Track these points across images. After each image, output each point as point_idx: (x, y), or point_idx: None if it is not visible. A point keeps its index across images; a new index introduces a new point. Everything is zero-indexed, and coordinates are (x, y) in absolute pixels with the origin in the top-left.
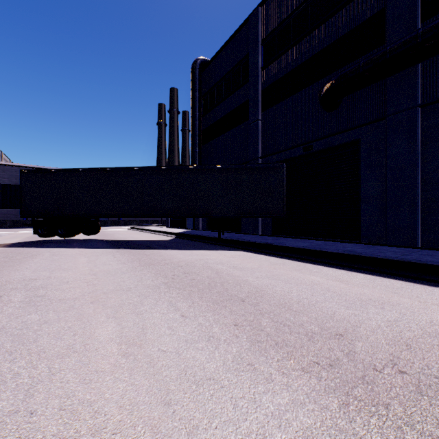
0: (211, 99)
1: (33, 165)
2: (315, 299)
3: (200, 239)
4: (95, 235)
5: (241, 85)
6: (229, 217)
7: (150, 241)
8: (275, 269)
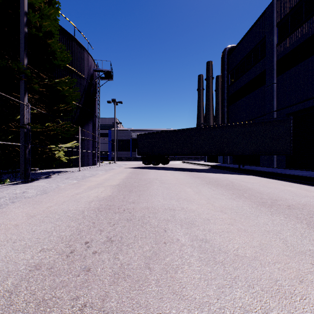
0: (236, 72)
1: (133, 128)
2: (278, 193)
3: (226, 169)
4: (166, 165)
5: (259, 60)
6: (246, 155)
7: (195, 168)
8: (267, 184)
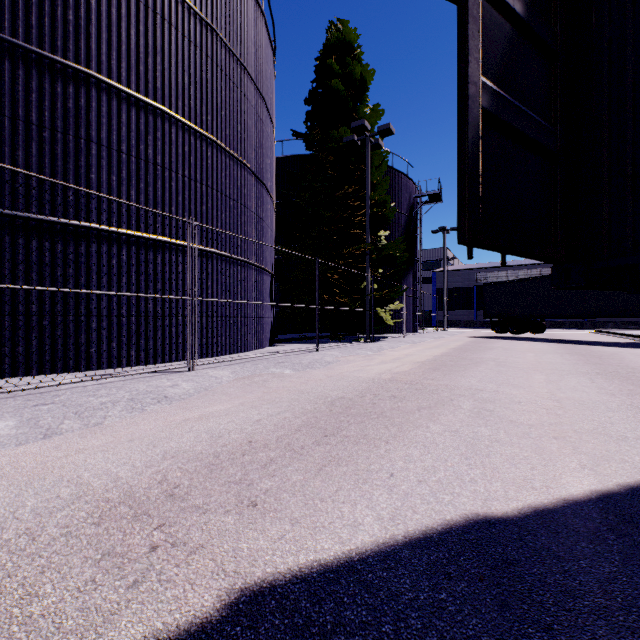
0: None
1: (480, 264)
2: None
3: None
4: (542, 335)
5: None
6: None
7: (597, 341)
8: None
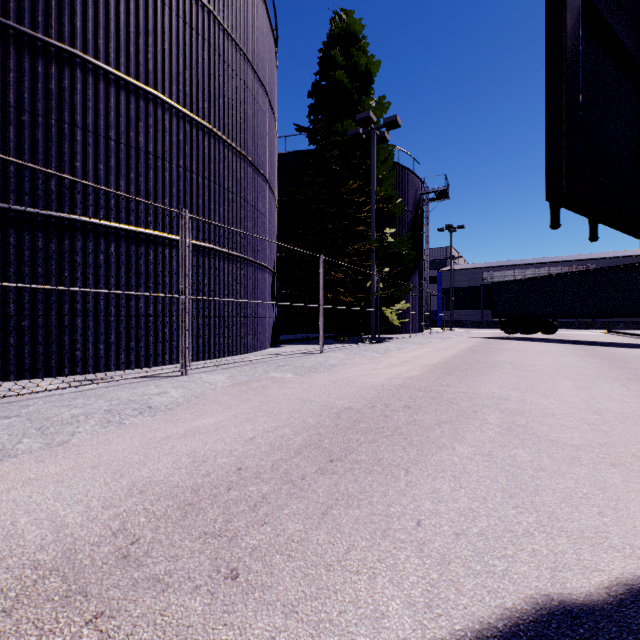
0: None
1: (486, 263)
2: None
3: None
4: (553, 336)
5: None
6: None
7: (613, 342)
8: None
